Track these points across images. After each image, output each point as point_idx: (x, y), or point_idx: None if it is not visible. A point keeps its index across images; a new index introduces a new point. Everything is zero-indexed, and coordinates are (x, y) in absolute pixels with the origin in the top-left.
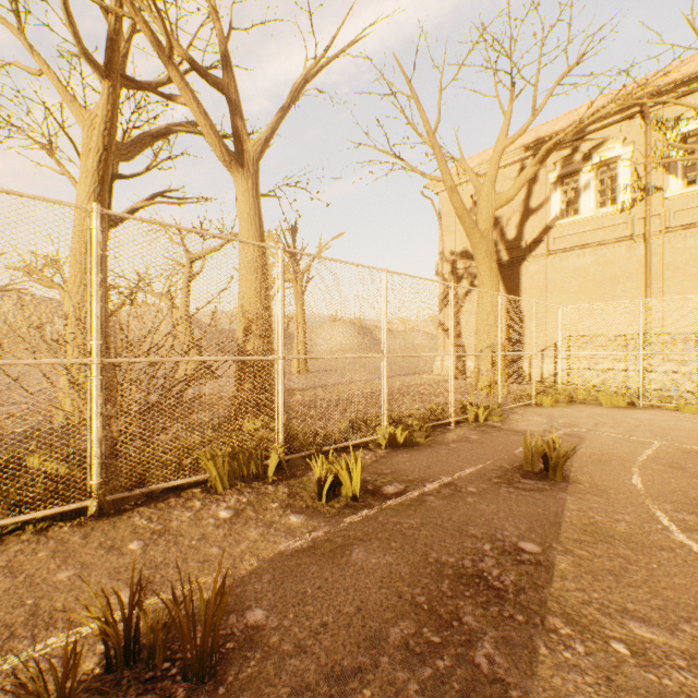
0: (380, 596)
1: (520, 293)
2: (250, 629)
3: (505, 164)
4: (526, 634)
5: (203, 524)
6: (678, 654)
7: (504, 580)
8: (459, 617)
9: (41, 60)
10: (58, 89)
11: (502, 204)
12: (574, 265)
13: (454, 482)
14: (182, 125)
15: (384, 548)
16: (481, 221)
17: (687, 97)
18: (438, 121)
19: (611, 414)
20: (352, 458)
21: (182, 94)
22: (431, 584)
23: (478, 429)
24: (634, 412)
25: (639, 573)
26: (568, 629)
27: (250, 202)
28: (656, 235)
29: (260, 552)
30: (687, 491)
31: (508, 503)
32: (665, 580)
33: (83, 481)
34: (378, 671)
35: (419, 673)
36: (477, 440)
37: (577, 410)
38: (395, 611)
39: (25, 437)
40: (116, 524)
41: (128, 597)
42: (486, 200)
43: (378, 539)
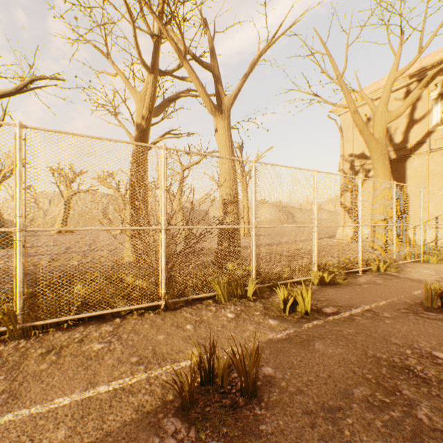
0: (340, 370)
1: (406, 181)
2: (267, 377)
3: (393, 89)
4: None
5: (220, 319)
6: None
7: (427, 373)
8: (399, 390)
9: (117, 68)
10: (125, 82)
11: (393, 119)
12: None
13: (372, 309)
14: (183, 92)
15: (334, 344)
16: (376, 132)
17: None
18: (345, 67)
19: None
20: (304, 289)
21: (190, 76)
22: (373, 368)
23: (380, 276)
24: None
25: None
26: None
27: (225, 134)
28: None
29: (258, 337)
30: None
31: (417, 326)
32: None
33: (156, 291)
34: (352, 411)
35: (380, 416)
36: (381, 283)
37: None
38: (353, 380)
39: (113, 268)
40: (175, 315)
41: (196, 351)
42: (380, 117)
43: (329, 338)
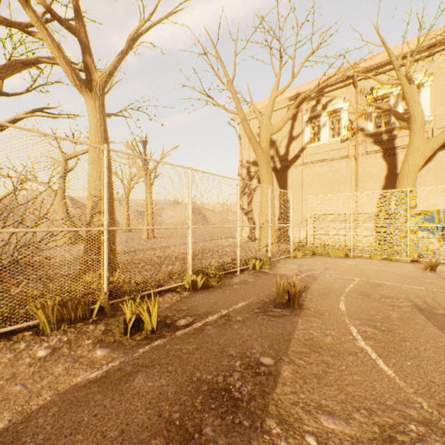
0: (144, 416)
1: (287, 188)
2: None
3: (279, 108)
4: (247, 438)
5: (18, 363)
6: (349, 440)
7: (243, 391)
8: (201, 429)
9: None
10: None
11: (275, 132)
12: (317, 172)
13: (228, 314)
14: (51, 59)
15: (162, 371)
16: (262, 142)
17: (377, 76)
18: (234, 75)
19: (335, 262)
20: (152, 302)
21: (39, 31)
22: (188, 400)
23: (254, 274)
24: (347, 260)
25: (334, 374)
26: (279, 429)
27: (97, 116)
28: (361, 155)
29: (57, 386)
30: (370, 310)
31: (261, 327)
32: (349, 378)
33: None
34: None
35: None
36: (252, 282)
37: (316, 260)
38: (151, 430)
39: None
40: None
41: None
42: (265, 128)
43: (160, 364)
